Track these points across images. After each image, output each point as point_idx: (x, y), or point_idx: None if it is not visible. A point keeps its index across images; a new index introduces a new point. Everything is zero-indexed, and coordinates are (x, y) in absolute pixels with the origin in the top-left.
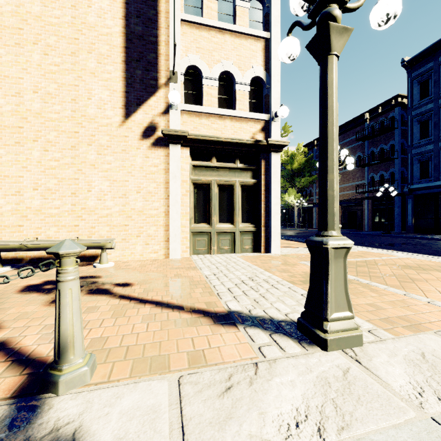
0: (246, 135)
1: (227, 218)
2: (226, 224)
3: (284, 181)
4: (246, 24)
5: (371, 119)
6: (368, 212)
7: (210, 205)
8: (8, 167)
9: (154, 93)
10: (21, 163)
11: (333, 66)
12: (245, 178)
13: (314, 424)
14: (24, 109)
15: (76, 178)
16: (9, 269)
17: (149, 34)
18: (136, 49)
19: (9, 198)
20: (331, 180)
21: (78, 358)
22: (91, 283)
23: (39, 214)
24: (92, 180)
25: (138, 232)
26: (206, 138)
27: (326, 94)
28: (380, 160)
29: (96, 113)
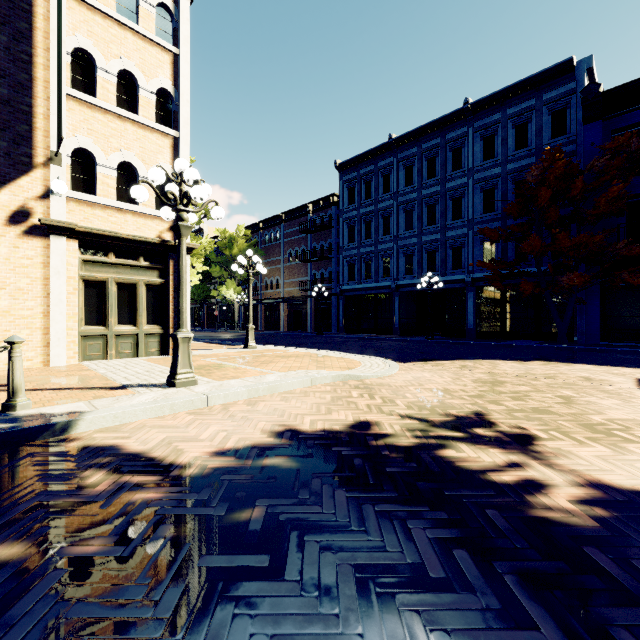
0: (152, 233)
1: (129, 320)
2: (127, 326)
3: (221, 270)
4: (152, 116)
5: (314, 212)
6: (312, 312)
7: (107, 305)
8: None
9: (26, 172)
10: None
11: (184, 244)
12: (151, 277)
13: (153, 399)
14: None
15: None
16: None
17: (19, 100)
18: None
19: None
20: (182, 302)
21: (24, 397)
22: None
23: None
24: None
25: (3, 337)
26: (101, 233)
27: (180, 258)
28: (319, 257)
29: None
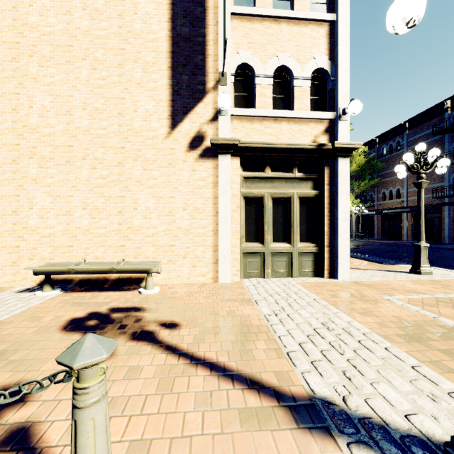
0: (306, 139)
1: (283, 236)
2: (281, 243)
3: None
4: (306, 8)
5: None
6: (450, 221)
7: (263, 222)
8: (60, 187)
9: (201, 99)
10: (71, 182)
11: None
12: (305, 189)
13: None
14: (74, 128)
15: (123, 195)
16: (58, 293)
17: (196, 34)
18: (182, 53)
19: (60, 218)
20: None
21: None
22: (136, 320)
23: (88, 234)
24: (138, 197)
25: (185, 253)
26: (259, 146)
27: None
28: None
29: (141, 126)
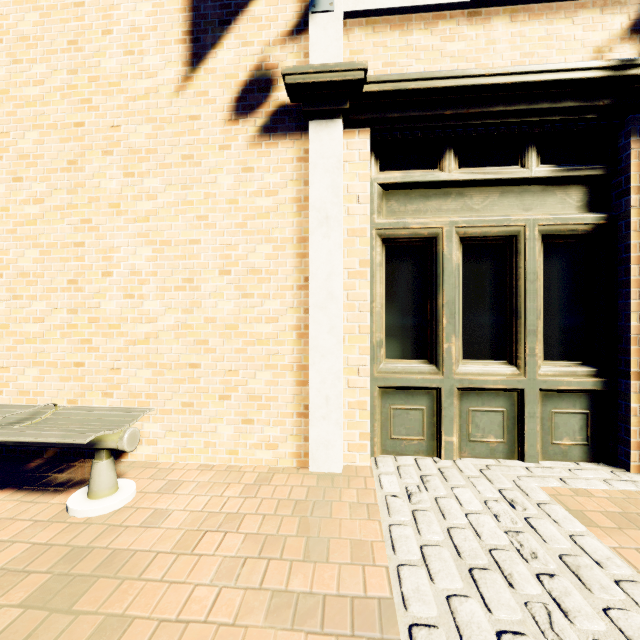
0: (568, 59)
1: (493, 344)
2: (489, 362)
3: None
4: None
5: None
6: None
7: (437, 304)
8: None
9: None
10: None
11: None
12: (559, 212)
13: None
14: None
15: (79, 241)
16: None
17: None
18: None
19: None
20: None
21: None
22: None
23: (5, 335)
24: (113, 244)
25: (225, 386)
26: (425, 85)
27: None
28: None
29: (121, 67)
